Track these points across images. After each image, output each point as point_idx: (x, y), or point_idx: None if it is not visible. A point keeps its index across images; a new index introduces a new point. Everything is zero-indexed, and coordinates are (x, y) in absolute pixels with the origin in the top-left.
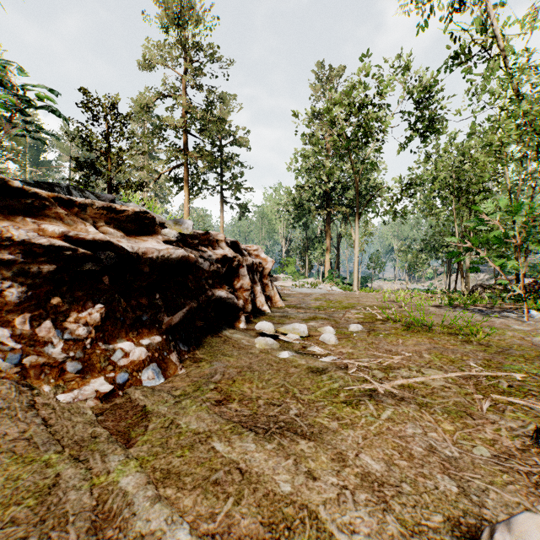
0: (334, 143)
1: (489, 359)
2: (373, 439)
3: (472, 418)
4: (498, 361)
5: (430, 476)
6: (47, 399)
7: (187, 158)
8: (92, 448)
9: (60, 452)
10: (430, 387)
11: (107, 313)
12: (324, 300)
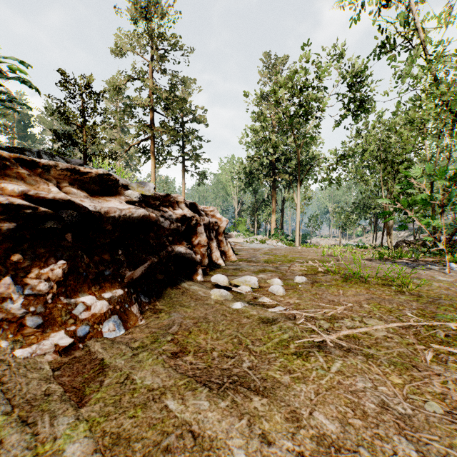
0: (279, 120)
1: (423, 309)
2: (325, 394)
3: (418, 369)
4: (431, 311)
5: (387, 437)
6: (4, 355)
7: (154, 132)
8: (43, 408)
9: (9, 413)
10: (374, 337)
11: (70, 269)
12: (271, 255)
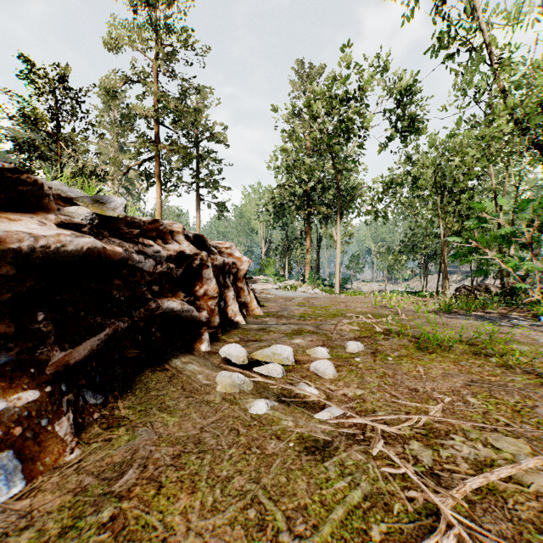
0: (316, 139)
1: None
2: None
3: None
4: None
5: None
6: None
7: (159, 151)
8: None
9: None
10: (529, 490)
11: None
12: (308, 306)
